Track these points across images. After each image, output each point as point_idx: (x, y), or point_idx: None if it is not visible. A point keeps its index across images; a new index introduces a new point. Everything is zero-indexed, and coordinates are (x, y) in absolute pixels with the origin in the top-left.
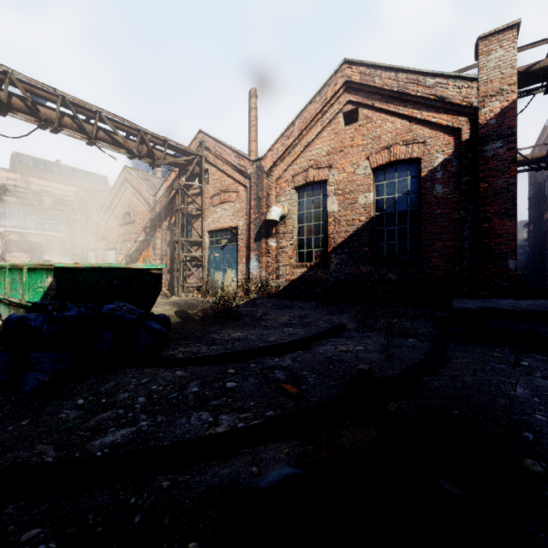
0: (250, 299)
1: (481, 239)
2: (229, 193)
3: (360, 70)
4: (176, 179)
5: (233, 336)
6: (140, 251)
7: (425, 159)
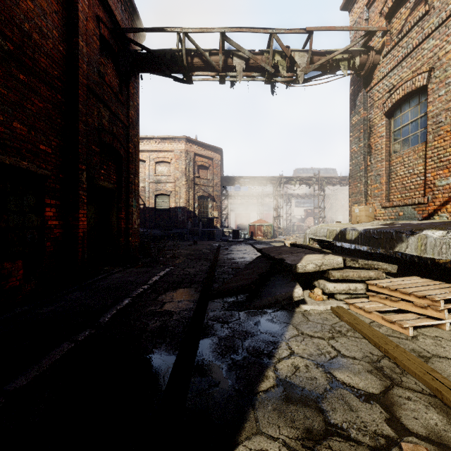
0: None
1: None
2: None
3: None
4: None
5: None
6: None
7: None
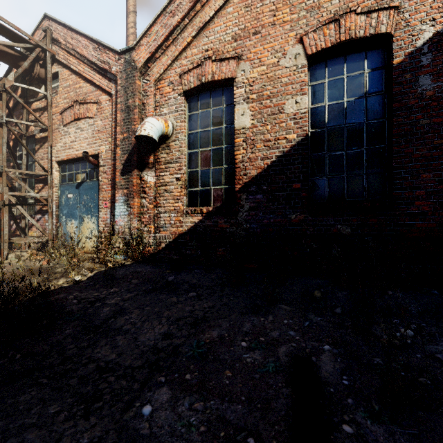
0: (107, 267)
1: None
2: (87, 105)
3: None
4: (1, 78)
5: None
6: None
7: (399, 36)
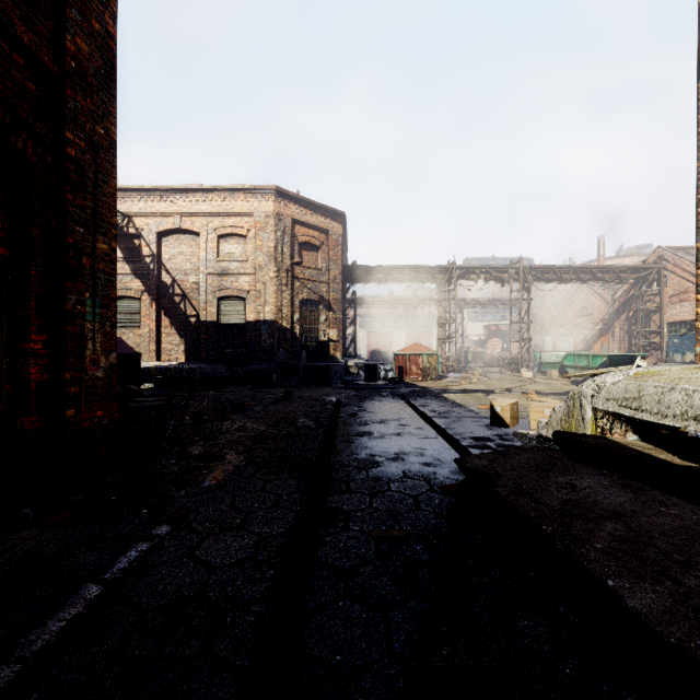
0: None
1: None
2: (688, 294)
3: None
4: (636, 287)
5: None
6: (598, 337)
7: None
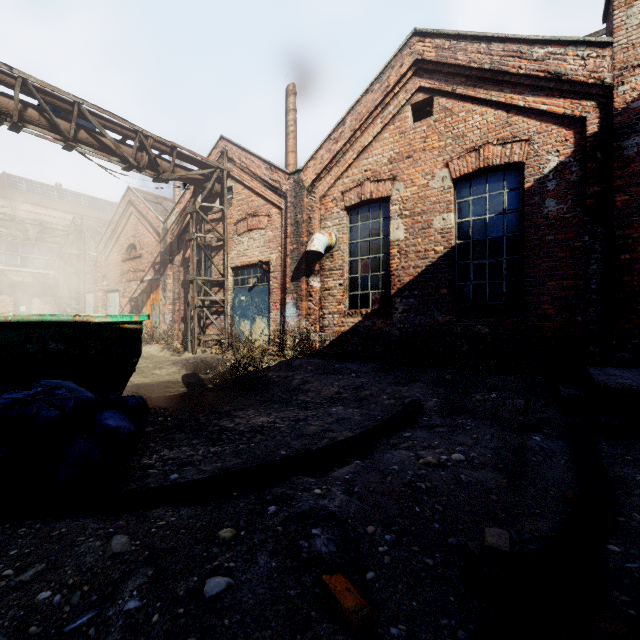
0: (285, 358)
1: (618, 276)
2: (259, 218)
3: (435, 44)
4: (190, 199)
5: (253, 422)
6: (148, 293)
7: (530, 164)
